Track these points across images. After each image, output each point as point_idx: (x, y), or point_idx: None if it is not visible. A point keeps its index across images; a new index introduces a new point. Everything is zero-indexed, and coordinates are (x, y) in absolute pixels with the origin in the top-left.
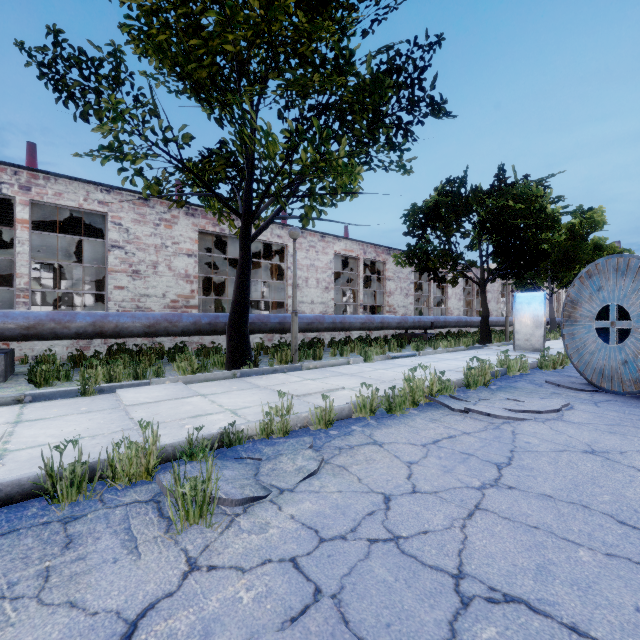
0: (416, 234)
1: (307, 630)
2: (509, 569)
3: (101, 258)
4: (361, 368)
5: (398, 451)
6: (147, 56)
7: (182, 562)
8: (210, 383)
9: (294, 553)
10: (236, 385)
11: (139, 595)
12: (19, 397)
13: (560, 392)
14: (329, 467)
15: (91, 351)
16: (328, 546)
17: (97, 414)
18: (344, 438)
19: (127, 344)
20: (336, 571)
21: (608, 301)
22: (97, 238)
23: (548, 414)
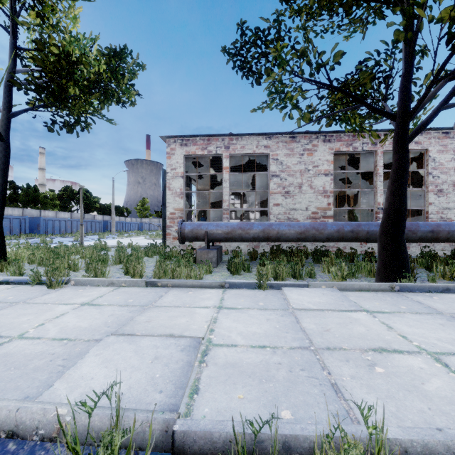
0: None
1: None
2: None
3: (263, 188)
4: None
5: None
6: (299, 14)
7: None
8: (366, 294)
9: None
10: (402, 303)
11: None
12: (222, 283)
13: None
14: None
15: (260, 249)
16: None
17: (272, 314)
18: None
19: (281, 245)
20: None
21: None
22: (262, 174)
23: None
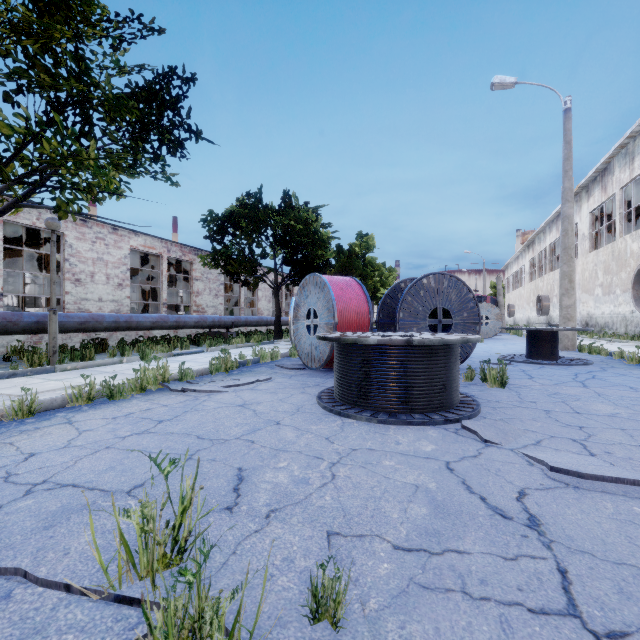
0: (217, 239)
1: None
2: (85, 473)
3: None
4: (131, 366)
5: (84, 425)
6: None
7: None
8: None
9: None
10: None
11: None
12: None
13: (279, 372)
14: None
15: None
16: None
17: None
18: (37, 423)
19: None
20: None
21: (310, 306)
22: None
23: (248, 386)
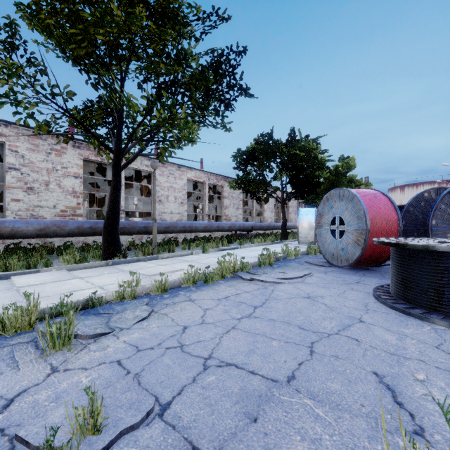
0: (241, 168)
1: (115, 388)
2: (235, 353)
3: (0, 176)
4: (199, 257)
5: (202, 303)
6: None
7: (48, 369)
8: (88, 270)
9: (120, 358)
10: (107, 270)
11: (16, 387)
12: None
13: (310, 267)
14: (156, 315)
15: None
16: (141, 353)
17: None
18: (172, 298)
19: (23, 243)
20: (142, 363)
21: (335, 214)
22: None
23: (297, 279)
